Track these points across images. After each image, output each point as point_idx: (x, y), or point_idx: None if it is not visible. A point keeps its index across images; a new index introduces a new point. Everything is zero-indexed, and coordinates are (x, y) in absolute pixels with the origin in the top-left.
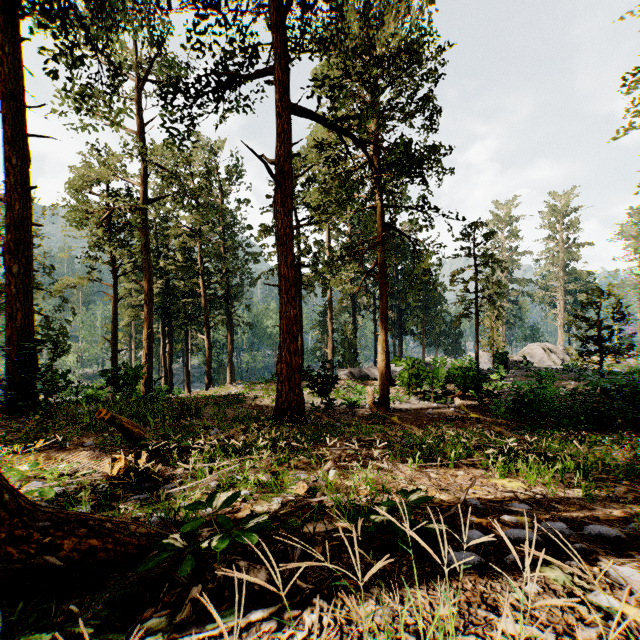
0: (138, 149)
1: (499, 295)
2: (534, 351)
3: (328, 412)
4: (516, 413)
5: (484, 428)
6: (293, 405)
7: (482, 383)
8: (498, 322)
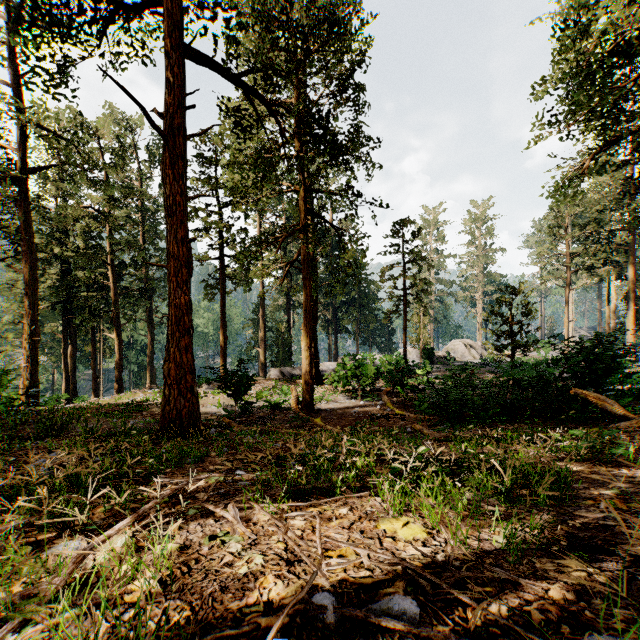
0: (13, 104)
1: (425, 292)
2: (457, 347)
3: (246, 417)
4: (439, 408)
5: (407, 425)
6: (184, 413)
7: (409, 379)
8: (425, 319)
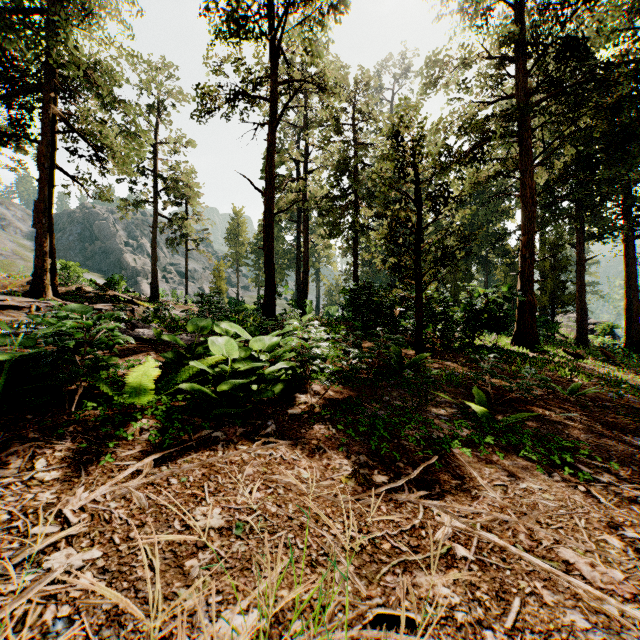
0: None
1: None
2: None
3: None
4: None
5: None
6: None
7: None
8: None
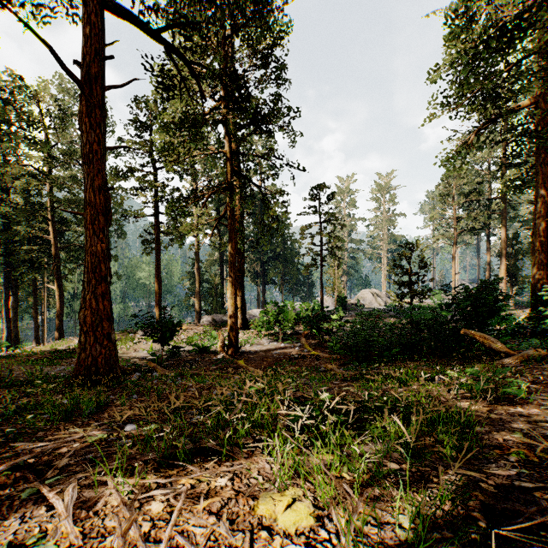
0: None
1: (339, 248)
2: (366, 295)
3: (175, 360)
4: (349, 348)
5: (321, 365)
6: (100, 360)
7: (325, 323)
8: (339, 272)
